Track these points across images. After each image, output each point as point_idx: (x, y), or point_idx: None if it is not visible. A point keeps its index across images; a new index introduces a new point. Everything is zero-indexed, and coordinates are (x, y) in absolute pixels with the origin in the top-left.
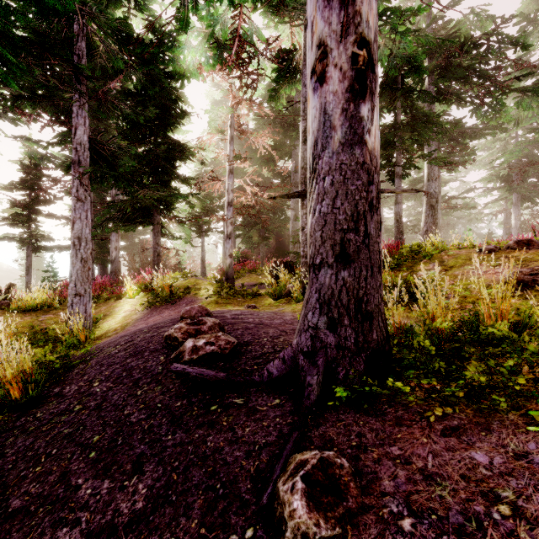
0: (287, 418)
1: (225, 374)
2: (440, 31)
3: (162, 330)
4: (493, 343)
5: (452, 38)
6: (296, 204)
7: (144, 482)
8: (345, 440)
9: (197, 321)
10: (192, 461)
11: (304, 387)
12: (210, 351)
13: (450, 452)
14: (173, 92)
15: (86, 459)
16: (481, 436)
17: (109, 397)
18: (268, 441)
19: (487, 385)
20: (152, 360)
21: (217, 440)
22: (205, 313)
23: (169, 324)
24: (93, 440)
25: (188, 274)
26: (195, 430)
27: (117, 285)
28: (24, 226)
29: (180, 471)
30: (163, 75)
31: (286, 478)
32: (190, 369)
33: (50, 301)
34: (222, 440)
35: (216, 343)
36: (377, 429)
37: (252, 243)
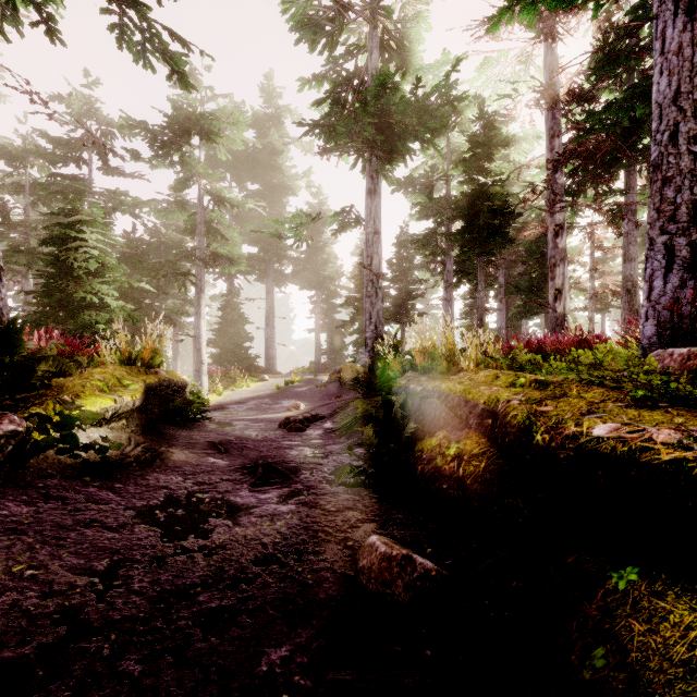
0: None
1: None
2: None
3: None
4: None
5: None
6: None
7: None
8: None
9: None
10: None
11: None
12: None
13: None
14: None
15: None
16: None
17: None
18: None
19: None
20: None
21: None
22: None
23: None
24: None
25: None
26: None
27: None
28: (470, 318)
29: None
30: None
31: None
32: None
33: None
34: None
35: None
36: None
37: None
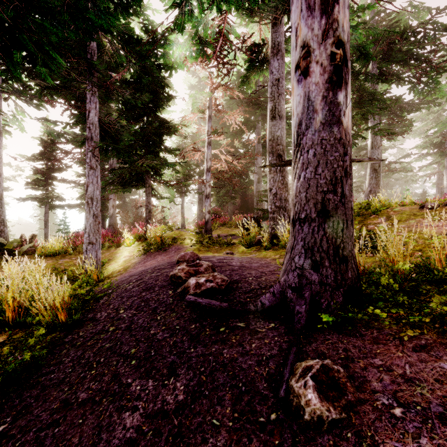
0: (284, 338)
1: (227, 304)
2: (382, 22)
3: (164, 271)
4: (446, 282)
5: (393, 27)
6: (259, 169)
7: (180, 381)
8: (335, 353)
9: (195, 263)
10: (215, 367)
11: (293, 314)
12: (210, 287)
13: (423, 363)
14: (163, 80)
15: (129, 365)
16: (446, 352)
17: (135, 321)
18: (272, 354)
19: (446, 314)
20: (162, 294)
21: (231, 353)
22: (196, 258)
23: (168, 266)
24: (131, 352)
25: (172, 227)
26: (212, 345)
27: (116, 236)
28: (43, 189)
29: (207, 374)
30: (155, 67)
31: (297, 378)
32: (200, 300)
33: (66, 249)
34: (235, 352)
35: (214, 280)
36: (359, 346)
37: (221, 202)
